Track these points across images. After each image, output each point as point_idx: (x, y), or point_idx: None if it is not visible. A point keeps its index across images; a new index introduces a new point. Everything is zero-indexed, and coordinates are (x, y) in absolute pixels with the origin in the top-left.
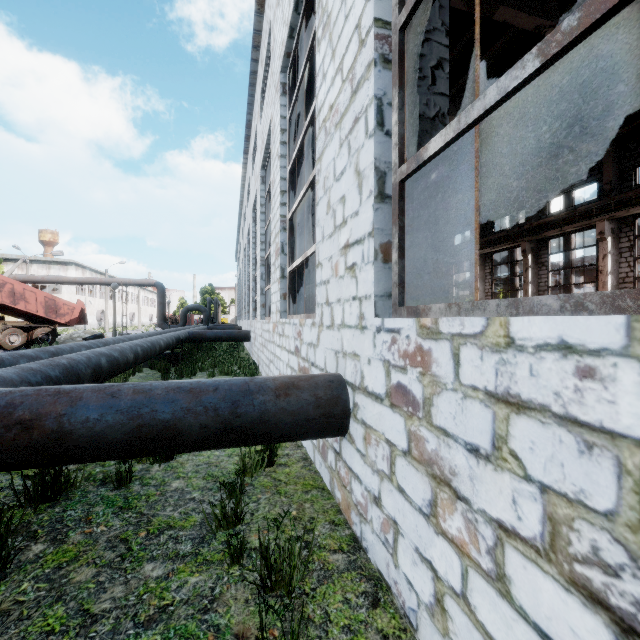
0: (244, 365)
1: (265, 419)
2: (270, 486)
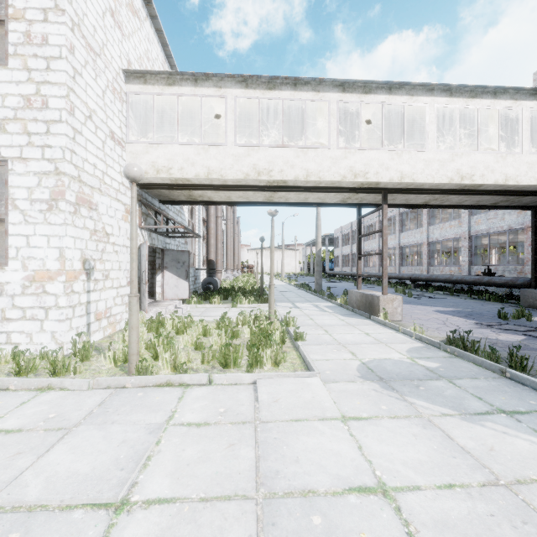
0: None
1: None
2: None
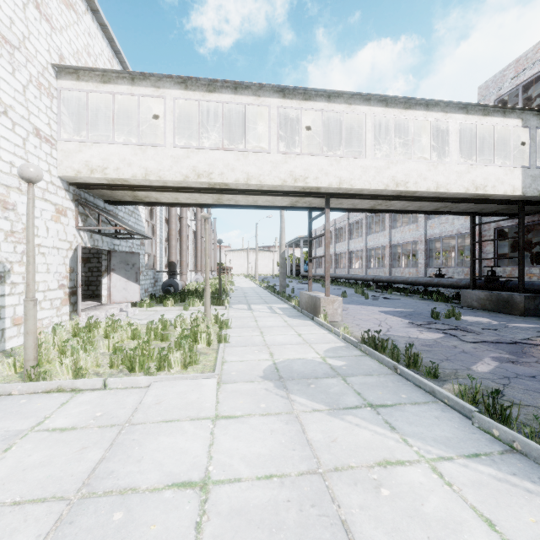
0: None
1: None
2: None
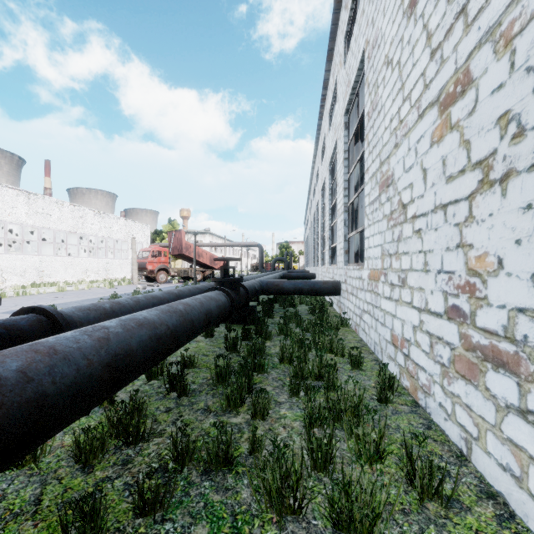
0: None
1: (320, 288)
2: None
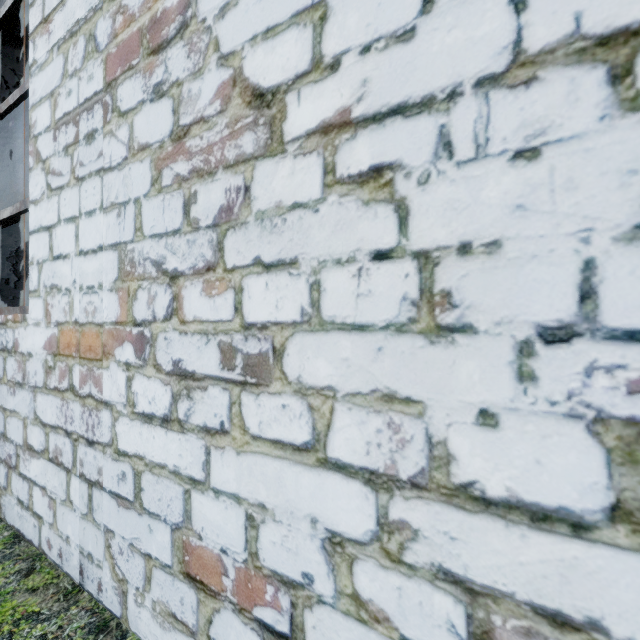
0: None
1: None
2: None
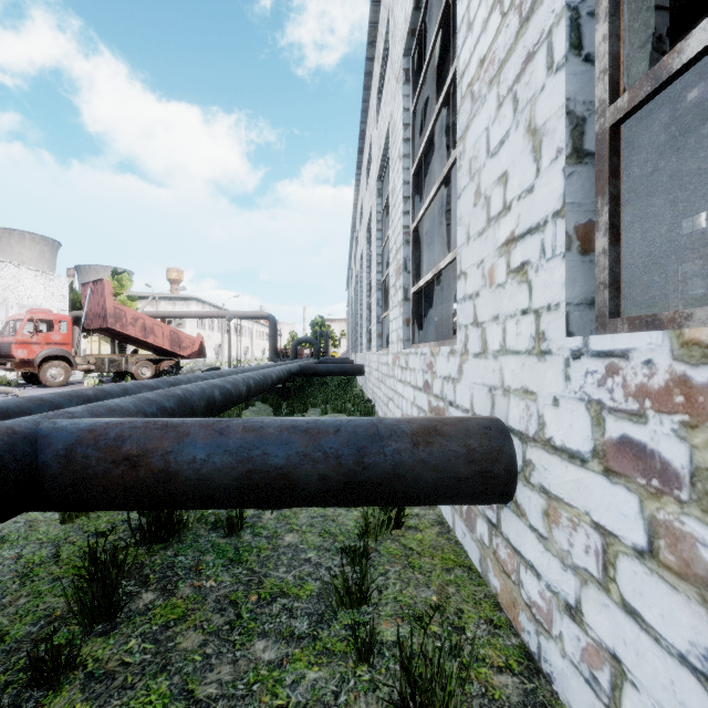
0: (359, 402)
1: (399, 474)
2: (399, 555)
